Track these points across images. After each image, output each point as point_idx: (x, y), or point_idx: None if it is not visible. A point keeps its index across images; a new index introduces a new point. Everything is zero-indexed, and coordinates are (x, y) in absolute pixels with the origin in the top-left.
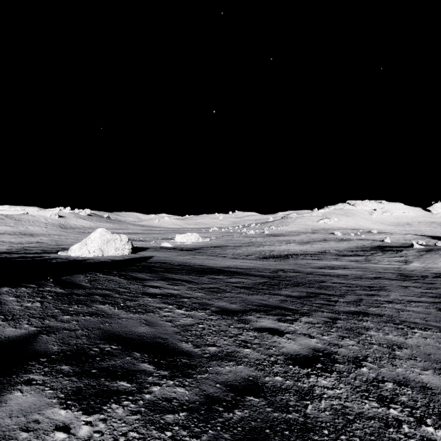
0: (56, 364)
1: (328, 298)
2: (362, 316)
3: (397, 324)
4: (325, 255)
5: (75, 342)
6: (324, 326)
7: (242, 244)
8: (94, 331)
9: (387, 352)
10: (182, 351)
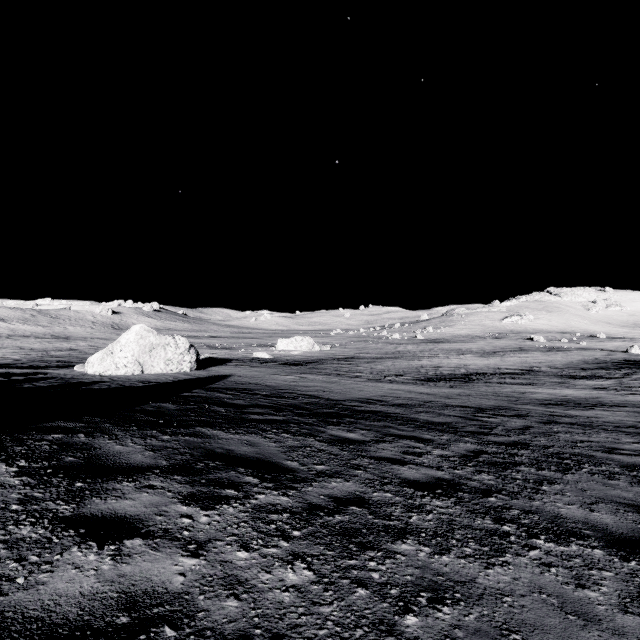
0: None
1: None
2: None
3: None
4: (537, 375)
5: None
6: None
7: (384, 354)
8: None
9: None
10: None
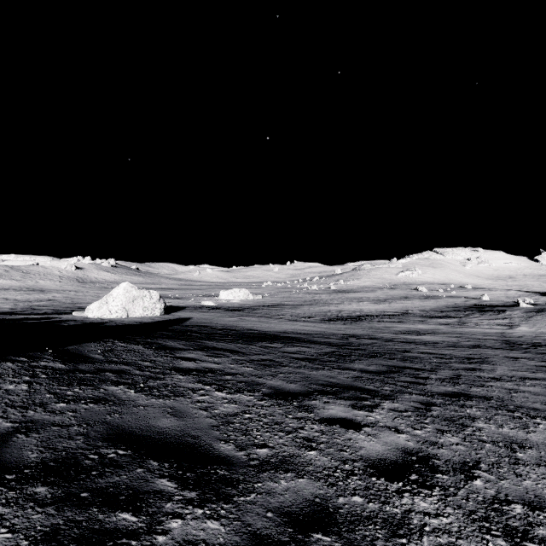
0: (29, 485)
1: (415, 373)
2: (464, 400)
3: (512, 411)
4: (407, 316)
5: (65, 445)
6: (415, 415)
7: (303, 302)
8: (97, 426)
9: (506, 454)
10: (220, 456)
